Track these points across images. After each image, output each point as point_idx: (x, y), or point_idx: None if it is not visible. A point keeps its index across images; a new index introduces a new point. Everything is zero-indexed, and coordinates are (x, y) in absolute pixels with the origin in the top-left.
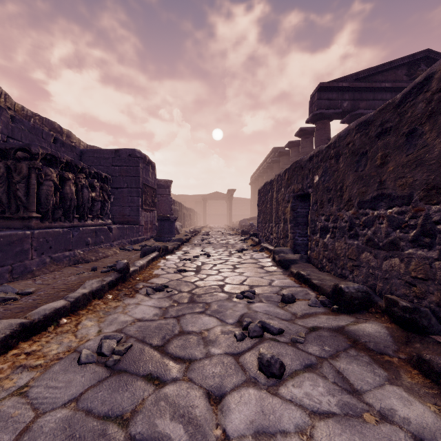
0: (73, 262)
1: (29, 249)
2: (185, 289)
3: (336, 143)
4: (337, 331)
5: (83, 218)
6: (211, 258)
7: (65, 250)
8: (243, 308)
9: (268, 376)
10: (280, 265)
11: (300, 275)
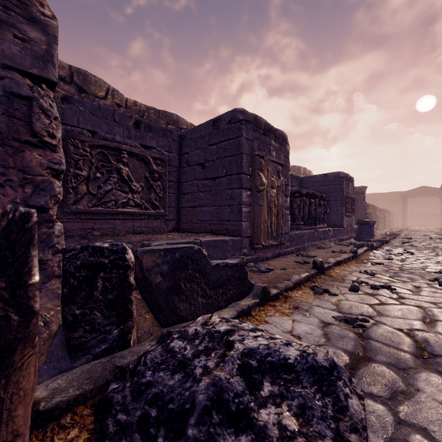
0: (317, 247)
1: (305, 239)
2: (395, 266)
3: None
4: None
5: (315, 224)
6: (414, 255)
7: (314, 241)
8: (438, 276)
9: None
10: None
11: None
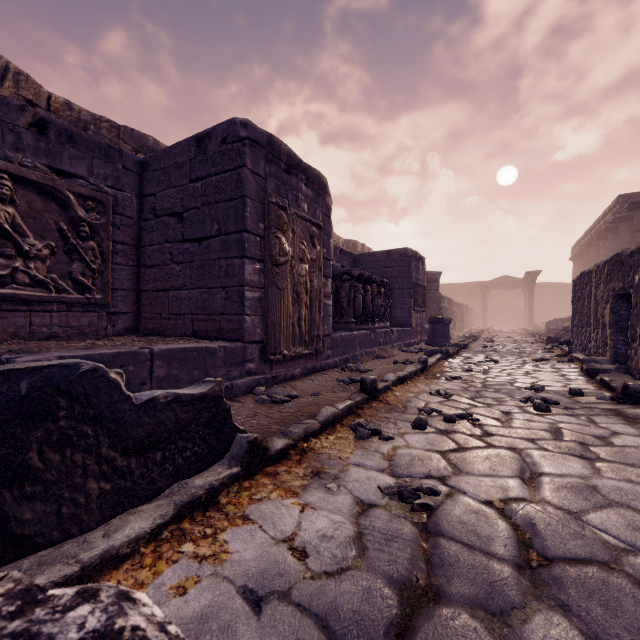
0: (375, 357)
1: (356, 344)
2: (476, 381)
3: None
4: (610, 410)
5: (373, 322)
6: (499, 364)
7: (370, 347)
8: (530, 394)
9: (538, 411)
10: (586, 374)
11: (601, 381)
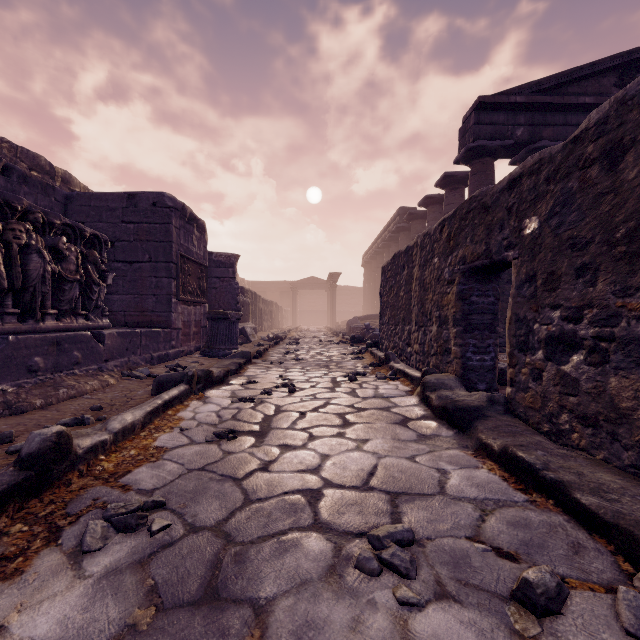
0: None
1: None
2: (208, 513)
3: (609, 122)
4: None
5: (31, 316)
6: (296, 396)
7: None
8: None
9: None
10: (444, 418)
11: (523, 466)
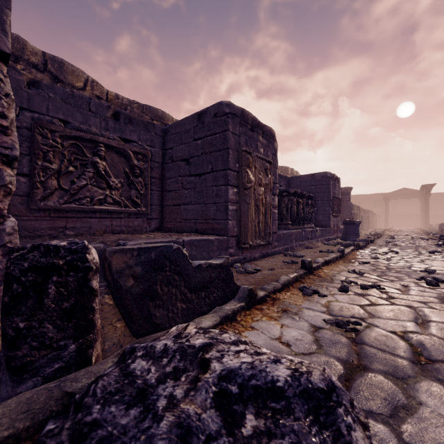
0: (305, 247)
1: (293, 239)
2: (381, 265)
3: None
4: None
5: (303, 224)
6: (399, 255)
7: (301, 241)
8: (423, 275)
9: (429, 286)
10: None
11: None
